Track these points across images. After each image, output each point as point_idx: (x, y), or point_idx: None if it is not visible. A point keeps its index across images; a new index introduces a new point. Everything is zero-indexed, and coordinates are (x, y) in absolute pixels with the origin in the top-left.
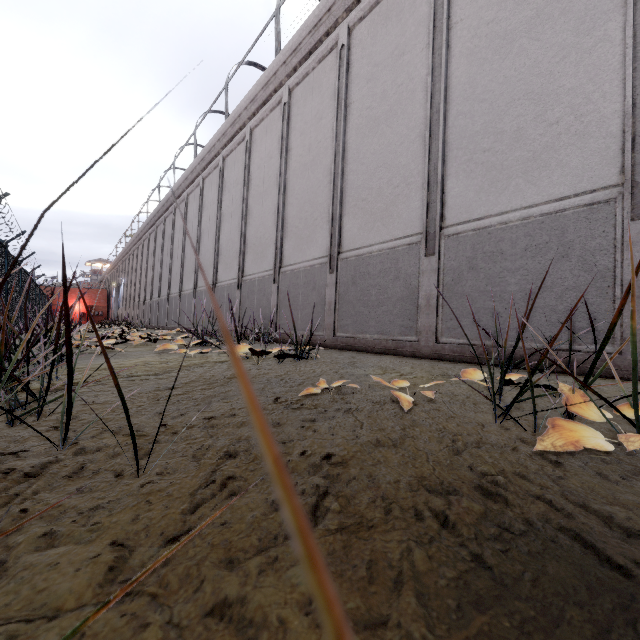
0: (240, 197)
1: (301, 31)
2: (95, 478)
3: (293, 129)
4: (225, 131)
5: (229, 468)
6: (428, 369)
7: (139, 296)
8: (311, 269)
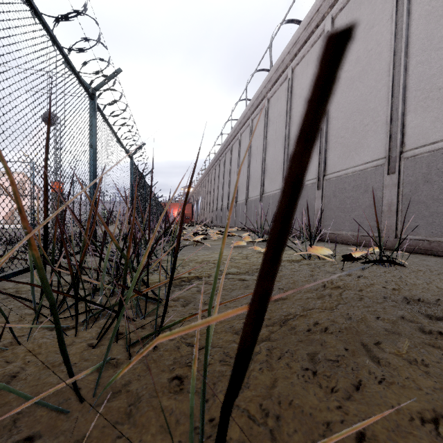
0: (282, 125)
1: None
2: None
3: None
4: (270, 78)
5: None
6: None
7: (209, 206)
8: (361, 173)
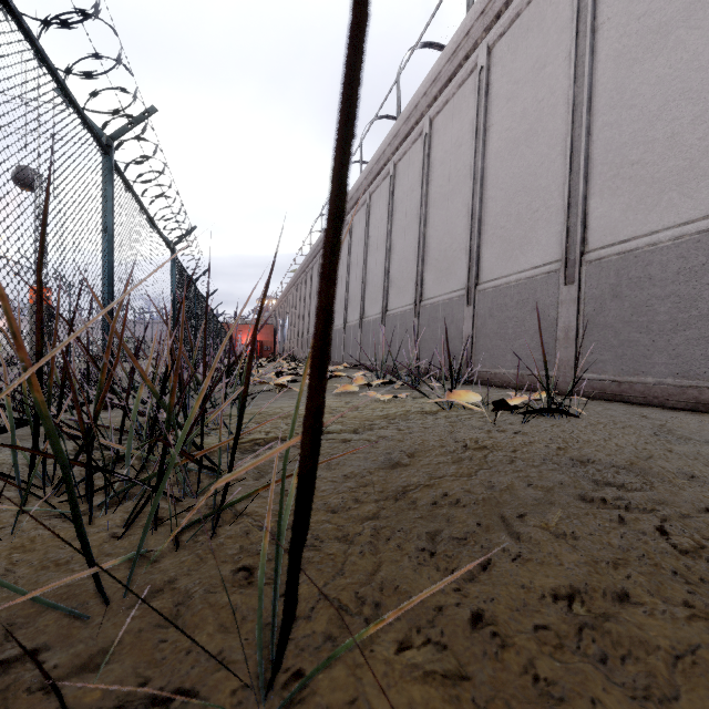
0: (416, 205)
1: None
2: None
3: (494, 98)
4: (397, 131)
5: None
6: None
7: (303, 330)
8: (529, 282)
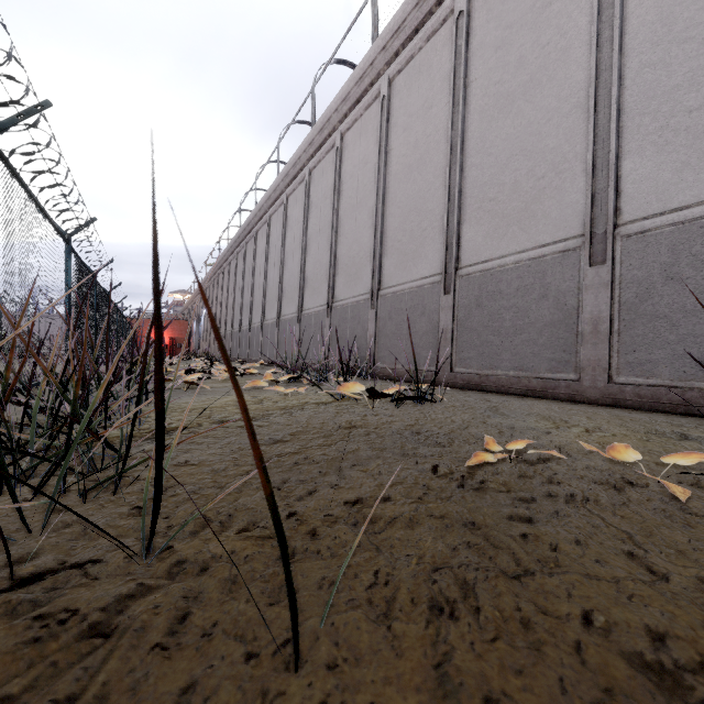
0: (329, 212)
1: (405, 5)
2: (208, 655)
3: (394, 126)
4: (312, 140)
5: (467, 662)
6: (618, 422)
7: (220, 327)
8: (419, 290)
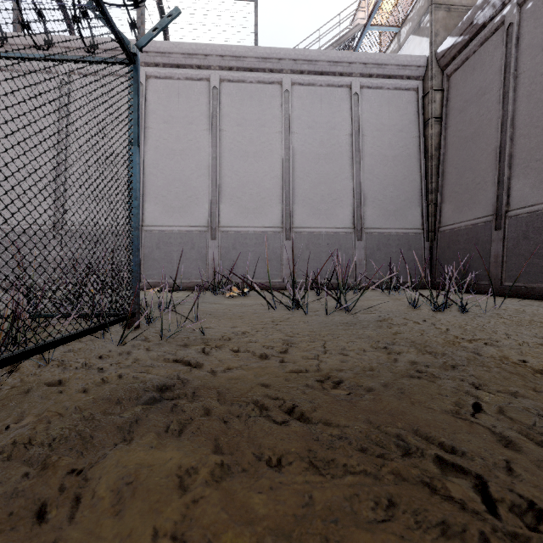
0: None
1: None
2: None
3: None
4: None
5: None
6: None
7: None
8: None
